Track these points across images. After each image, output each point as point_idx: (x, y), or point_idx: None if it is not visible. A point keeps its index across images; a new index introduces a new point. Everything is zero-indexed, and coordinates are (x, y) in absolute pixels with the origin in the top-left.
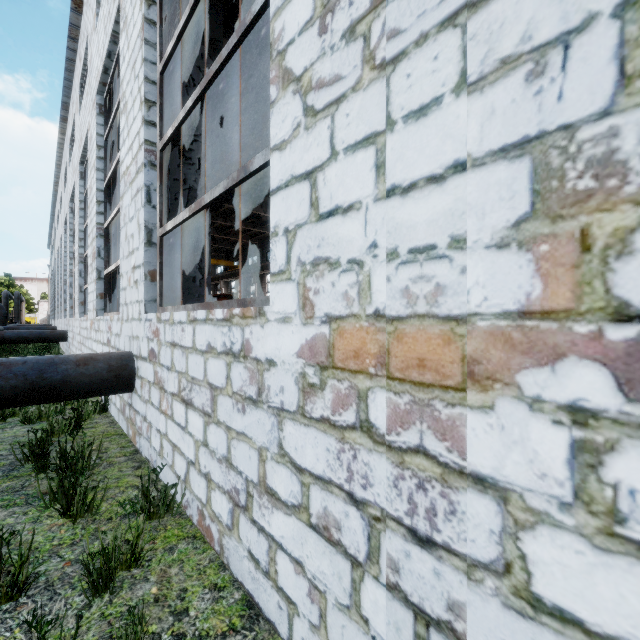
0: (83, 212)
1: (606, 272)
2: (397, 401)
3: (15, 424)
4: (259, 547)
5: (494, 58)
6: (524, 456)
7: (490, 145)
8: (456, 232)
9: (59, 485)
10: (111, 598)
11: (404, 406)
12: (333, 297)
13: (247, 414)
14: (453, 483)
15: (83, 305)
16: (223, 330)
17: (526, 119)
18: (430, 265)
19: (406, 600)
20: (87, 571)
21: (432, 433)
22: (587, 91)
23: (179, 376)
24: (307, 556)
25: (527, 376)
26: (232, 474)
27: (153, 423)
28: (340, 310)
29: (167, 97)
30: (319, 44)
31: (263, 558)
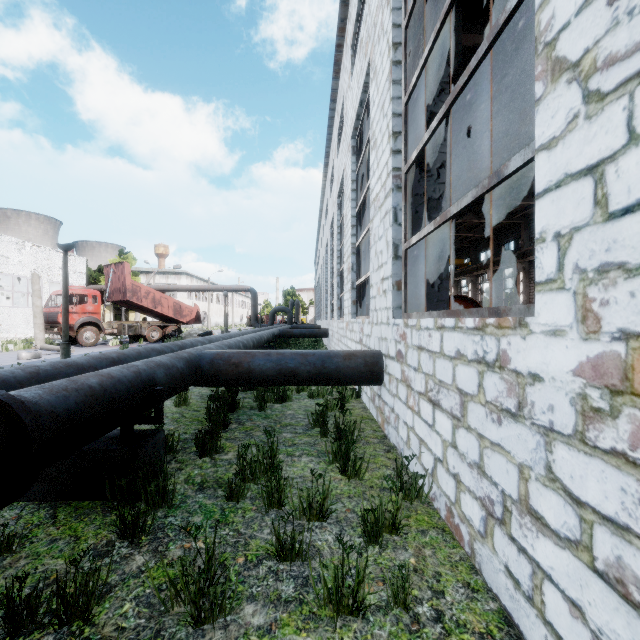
0: (339, 235)
1: None
2: None
3: (304, 397)
4: (519, 567)
5: None
6: None
7: None
8: None
9: (337, 449)
10: (380, 551)
11: None
12: (632, 310)
13: (503, 426)
14: None
15: (339, 310)
16: (474, 339)
17: None
18: None
19: None
20: (363, 521)
21: None
22: None
23: (426, 377)
24: (589, 603)
25: None
26: (485, 482)
27: (400, 415)
28: None
29: (410, 123)
30: (608, 15)
31: (524, 581)
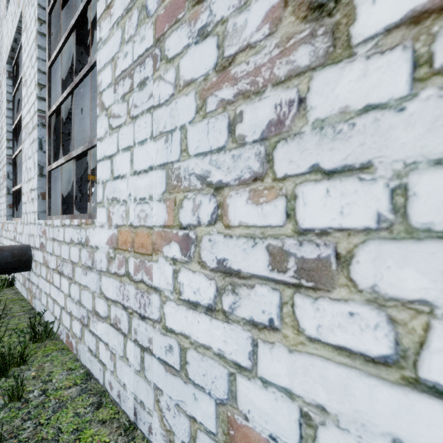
0: None
1: (178, 213)
2: (136, 261)
3: None
4: (92, 343)
5: (158, 130)
6: (164, 277)
7: (158, 162)
8: (150, 193)
9: None
10: (6, 379)
11: (138, 263)
12: (118, 216)
13: (88, 275)
14: (150, 292)
15: None
16: (77, 231)
17: (165, 156)
18: (144, 205)
19: (138, 344)
20: None
21: (145, 273)
22: (175, 152)
23: (57, 258)
24: (110, 340)
25: (165, 248)
26: (81, 309)
27: (42, 289)
28: (120, 222)
29: (54, 83)
30: (114, 97)
31: (94, 348)
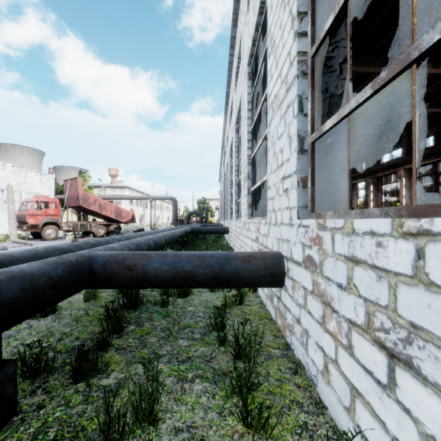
0: (237, 154)
1: None
2: None
3: (206, 290)
4: None
5: None
6: None
7: None
8: None
9: (236, 379)
10: None
11: None
12: None
13: None
14: None
15: (237, 212)
16: None
17: None
18: None
19: None
20: None
21: None
22: None
23: (368, 306)
24: None
25: None
26: None
27: (311, 334)
28: None
29: (318, 0)
30: None
31: None
